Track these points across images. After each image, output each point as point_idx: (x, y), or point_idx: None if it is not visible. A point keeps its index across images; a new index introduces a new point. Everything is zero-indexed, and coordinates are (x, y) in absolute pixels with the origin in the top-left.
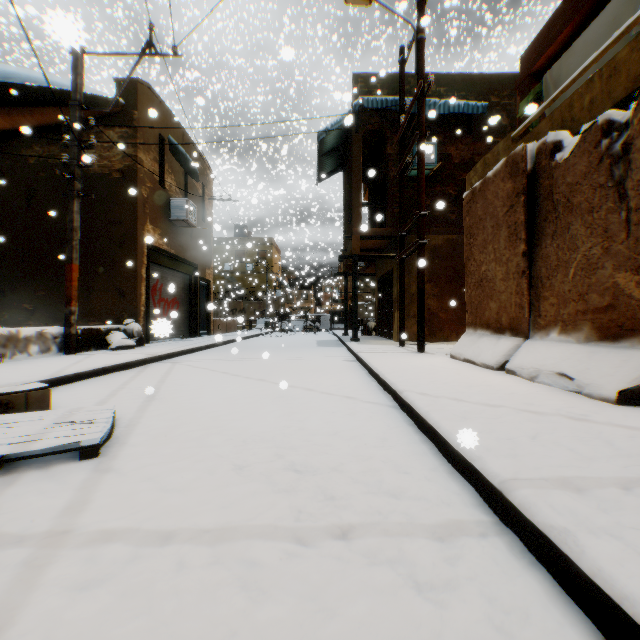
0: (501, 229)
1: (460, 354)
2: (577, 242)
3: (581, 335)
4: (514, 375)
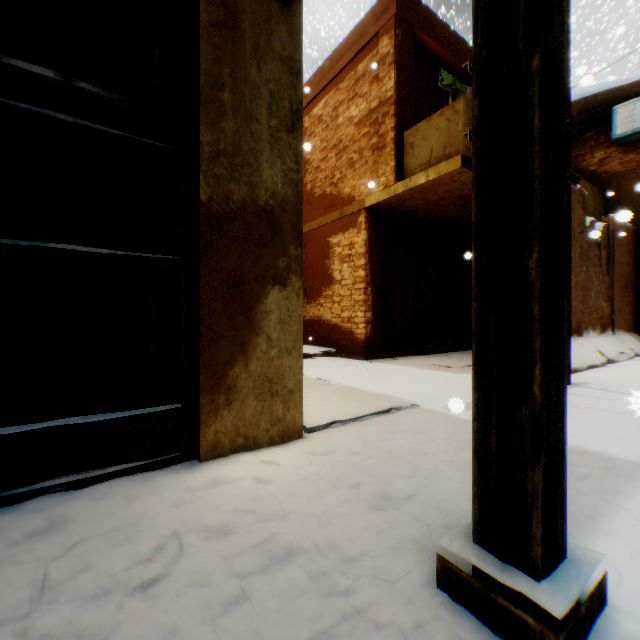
0: (576, 244)
1: (581, 363)
2: (591, 280)
3: (597, 331)
4: (613, 362)
